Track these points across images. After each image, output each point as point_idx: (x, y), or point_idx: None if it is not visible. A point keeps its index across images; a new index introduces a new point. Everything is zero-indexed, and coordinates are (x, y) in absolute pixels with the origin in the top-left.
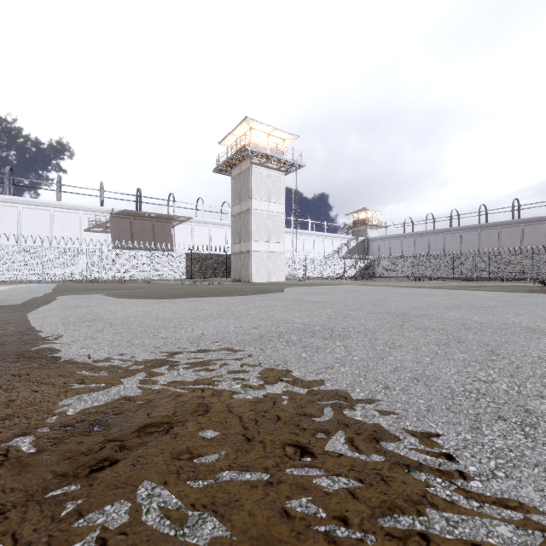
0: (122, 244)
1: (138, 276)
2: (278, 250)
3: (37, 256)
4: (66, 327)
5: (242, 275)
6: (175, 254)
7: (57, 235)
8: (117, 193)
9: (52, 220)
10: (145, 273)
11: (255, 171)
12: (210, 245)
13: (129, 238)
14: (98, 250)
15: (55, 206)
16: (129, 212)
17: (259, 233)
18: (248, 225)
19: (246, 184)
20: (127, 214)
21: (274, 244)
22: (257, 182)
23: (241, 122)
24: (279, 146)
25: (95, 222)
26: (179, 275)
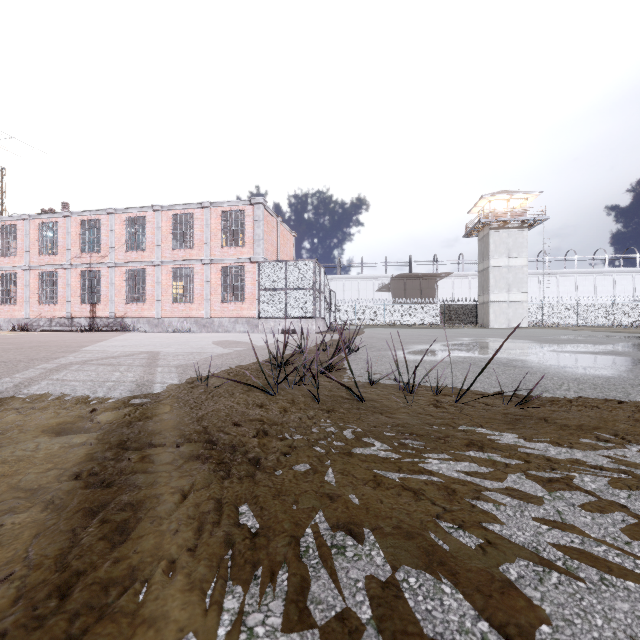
0: (396, 301)
1: (406, 322)
2: (520, 299)
3: (353, 310)
4: (370, 330)
5: (484, 322)
6: (431, 306)
7: (361, 296)
8: (395, 262)
9: (359, 287)
10: (410, 320)
11: (494, 235)
12: (469, 295)
13: (403, 294)
14: (382, 305)
15: (360, 278)
16: (403, 275)
17: (498, 286)
18: (487, 280)
19: (486, 247)
20: (402, 277)
21: (515, 294)
22: (495, 244)
23: (480, 199)
24: (525, 202)
25: (382, 285)
26: (435, 321)
